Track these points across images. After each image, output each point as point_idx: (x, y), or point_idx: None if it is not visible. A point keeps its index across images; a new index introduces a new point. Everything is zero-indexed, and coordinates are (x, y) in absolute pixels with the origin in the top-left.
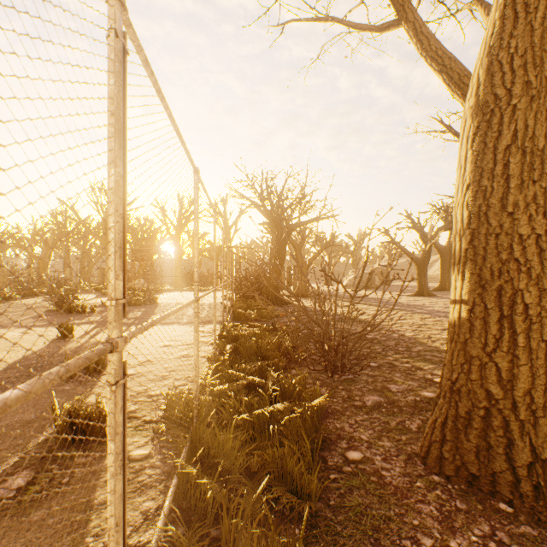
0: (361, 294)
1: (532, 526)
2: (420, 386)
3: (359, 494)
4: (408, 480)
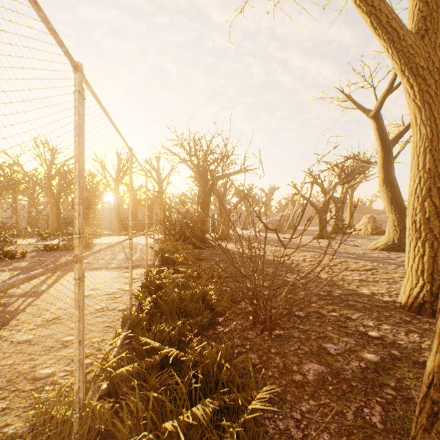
0: (274, 237)
1: None
2: (358, 344)
3: None
4: None
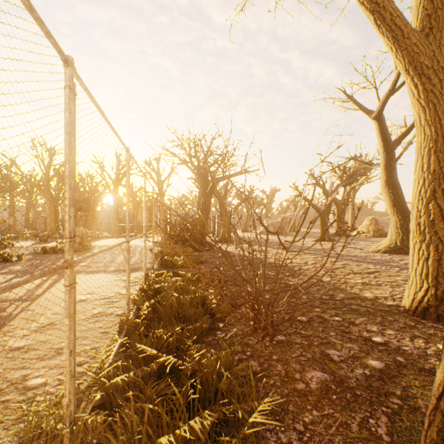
0: (275, 239)
1: None
2: (362, 350)
3: None
4: None
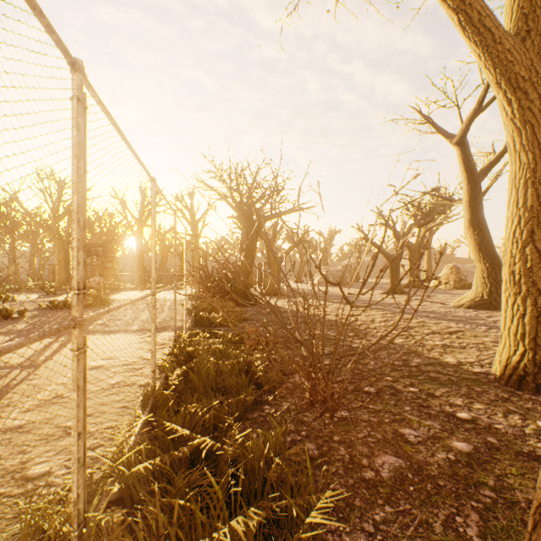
0: (334, 292)
1: None
2: (444, 429)
3: None
4: None
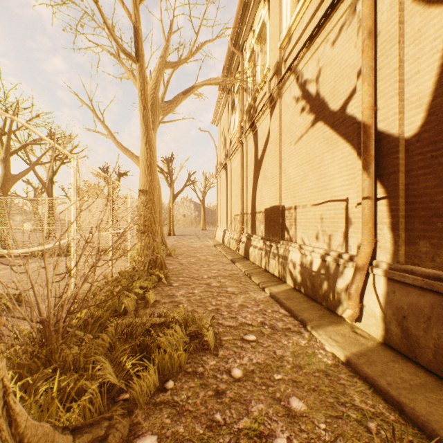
0: None
1: None
2: None
3: None
4: None
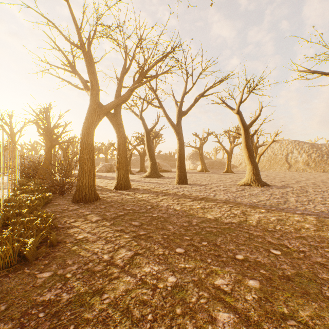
0: (102, 174)
1: (83, 204)
2: None
3: (53, 206)
4: (66, 204)
